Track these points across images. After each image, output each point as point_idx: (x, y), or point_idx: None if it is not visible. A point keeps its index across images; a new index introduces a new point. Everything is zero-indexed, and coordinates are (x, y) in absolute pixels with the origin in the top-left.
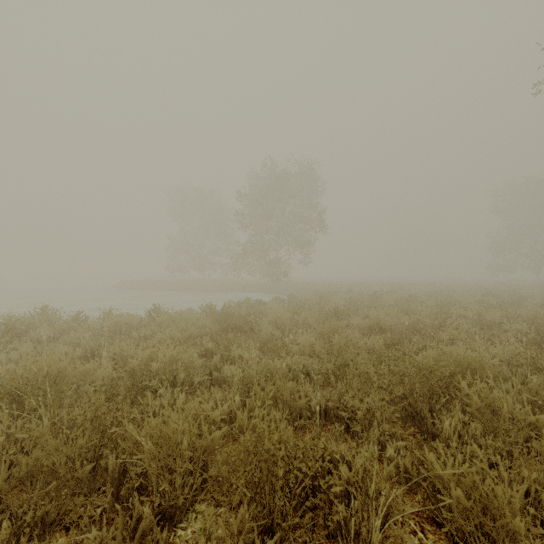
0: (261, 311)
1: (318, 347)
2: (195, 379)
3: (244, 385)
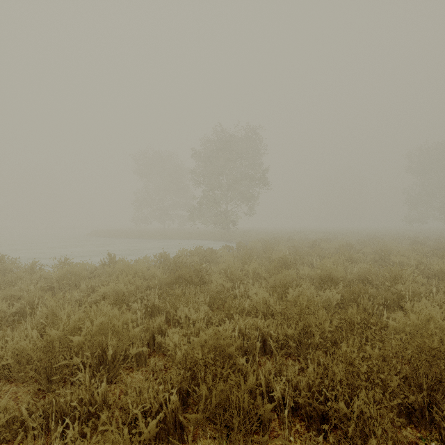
0: (212, 259)
1: (272, 304)
2: (131, 351)
3: (187, 366)
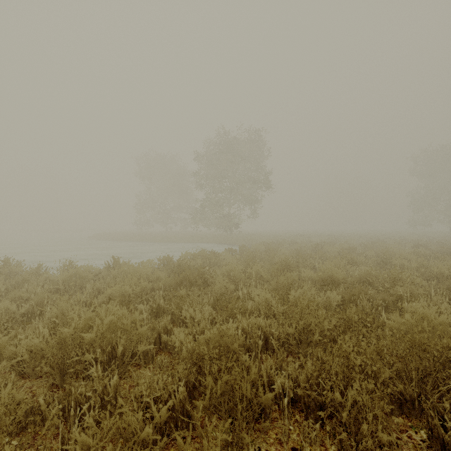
0: (215, 262)
1: (274, 304)
2: (139, 348)
3: (193, 361)
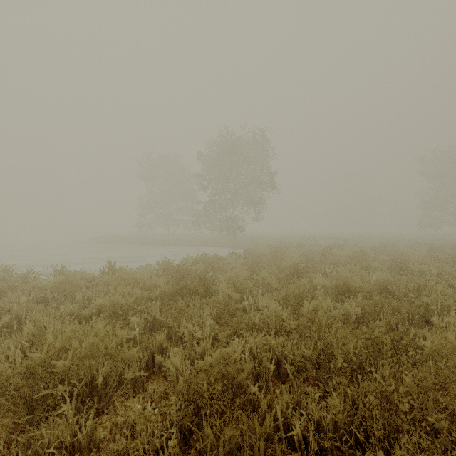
0: (218, 267)
1: (286, 318)
2: (126, 376)
3: (190, 398)
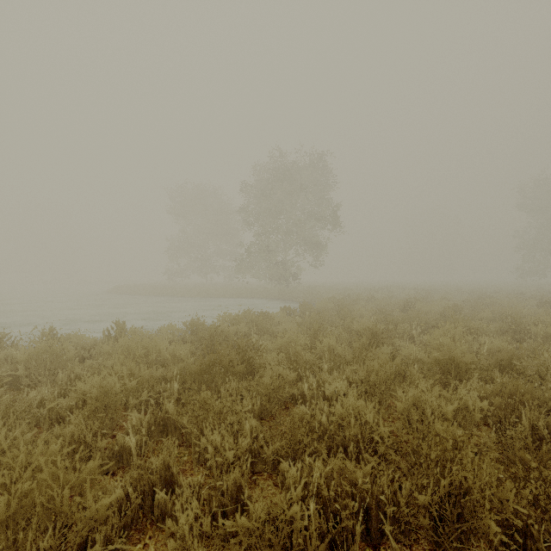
0: (266, 328)
1: (371, 420)
2: (88, 550)
3: None
